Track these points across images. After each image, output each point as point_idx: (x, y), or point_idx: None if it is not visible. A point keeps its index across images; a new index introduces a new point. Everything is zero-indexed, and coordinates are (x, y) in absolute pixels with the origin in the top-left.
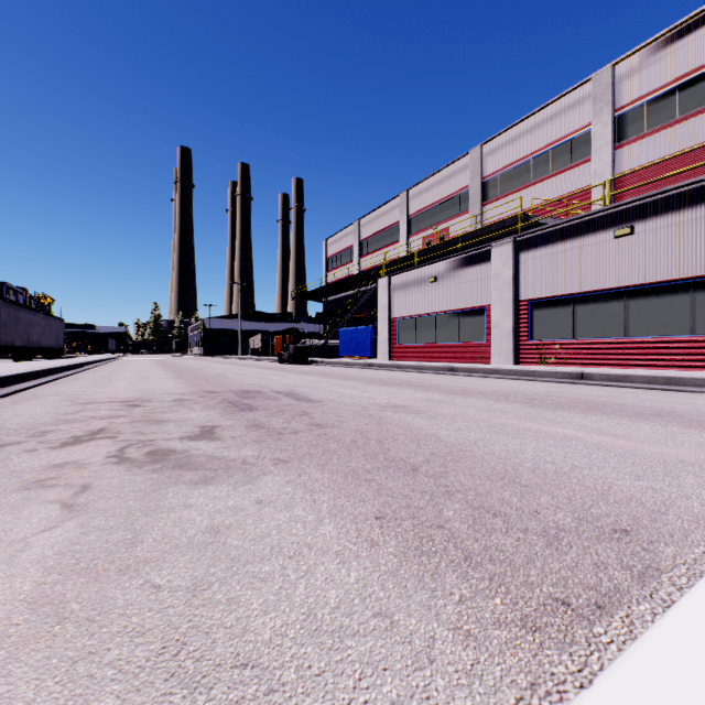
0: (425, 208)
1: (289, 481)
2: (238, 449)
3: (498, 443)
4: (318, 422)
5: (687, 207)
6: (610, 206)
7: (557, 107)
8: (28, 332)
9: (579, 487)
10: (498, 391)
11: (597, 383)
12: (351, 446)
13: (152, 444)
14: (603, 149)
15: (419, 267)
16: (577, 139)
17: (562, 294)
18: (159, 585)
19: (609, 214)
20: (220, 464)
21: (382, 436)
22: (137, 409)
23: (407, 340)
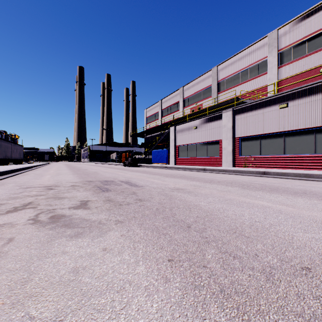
0: (191, 95)
1: (122, 235)
2: (98, 215)
3: (230, 210)
4: (140, 198)
5: (313, 94)
6: (277, 94)
7: (252, 48)
8: (5, 151)
9: (276, 237)
10: (226, 180)
11: (272, 176)
12: (156, 212)
13: (54, 211)
14: (273, 68)
15: (188, 122)
16: (261, 63)
17: (255, 134)
18: (33, 317)
19: (277, 97)
20: (87, 224)
21: (172, 206)
22: (51, 191)
23: (183, 156)
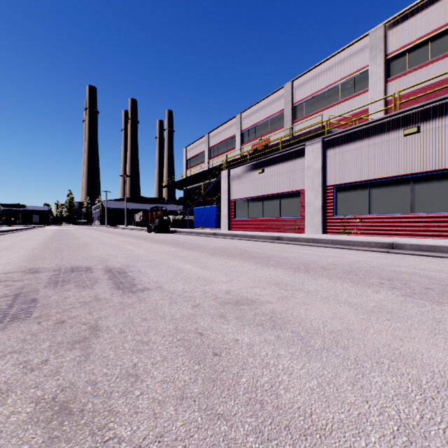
0: (253, 125)
1: None
2: None
3: None
4: (79, 385)
5: None
6: (401, 111)
7: (345, 54)
8: None
9: None
10: (337, 265)
11: (412, 253)
12: None
13: None
14: (377, 82)
15: (250, 162)
16: (359, 76)
17: (360, 180)
18: None
19: (399, 117)
20: None
21: None
22: None
23: (241, 216)
